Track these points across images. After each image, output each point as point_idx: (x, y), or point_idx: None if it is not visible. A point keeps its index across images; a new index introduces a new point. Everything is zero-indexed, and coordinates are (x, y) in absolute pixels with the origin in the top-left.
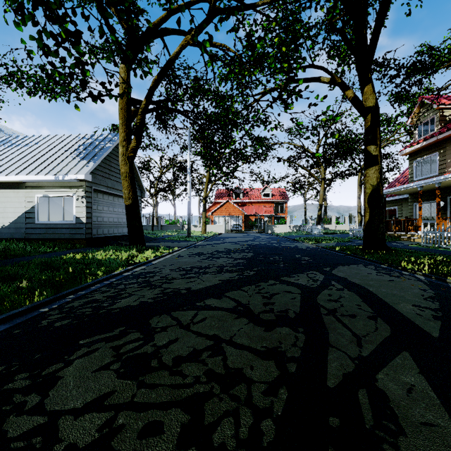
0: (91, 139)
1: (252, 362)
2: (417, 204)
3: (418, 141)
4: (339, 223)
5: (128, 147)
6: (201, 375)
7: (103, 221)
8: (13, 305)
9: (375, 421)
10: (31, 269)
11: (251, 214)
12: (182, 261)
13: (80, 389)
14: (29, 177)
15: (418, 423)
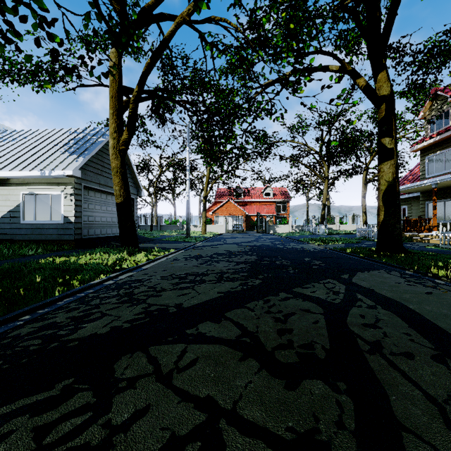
0: (83, 134)
1: None
2: (429, 202)
3: (430, 136)
4: (343, 223)
5: (119, 140)
6: None
7: (95, 221)
8: None
9: None
10: None
11: (252, 214)
12: (176, 266)
13: None
14: (13, 173)
15: None
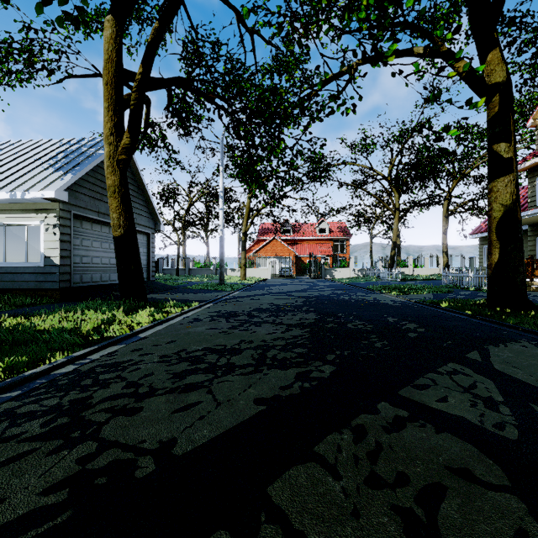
0: (78, 145)
1: None
2: None
3: None
4: (417, 266)
5: (118, 146)
6: None
7: (92, 263)
8: None
9: None
10: None
11: (303, 255)
12: (193, 333)
13: None
14: None
15: None
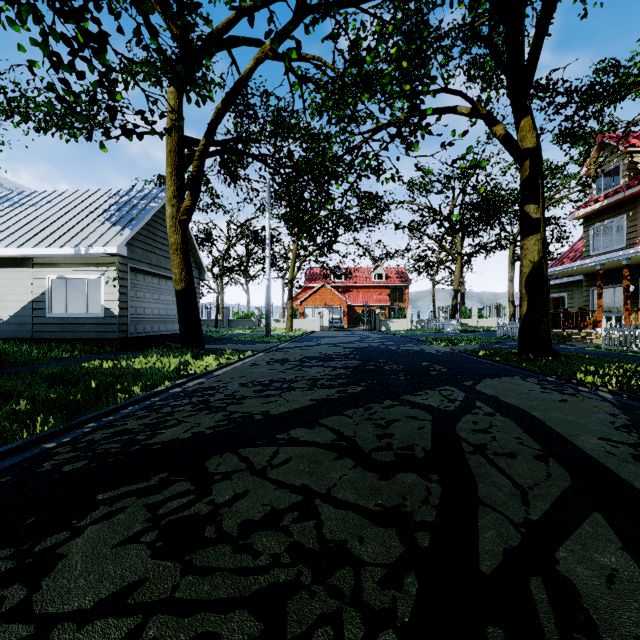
0: (128, 196)
1: (362, 530)
2: (595, 289)
3: (596, 199)
4: (482, 317)
5: (180, 207)
6: (282, 553)
7: (144, 314)
8: (2, 438)
9: (562, 633)
10: (36, 383)
11: (356, 304)
12: (257, 372)
13: (92, 576)
14: (37, 250)
15: (630, 637)
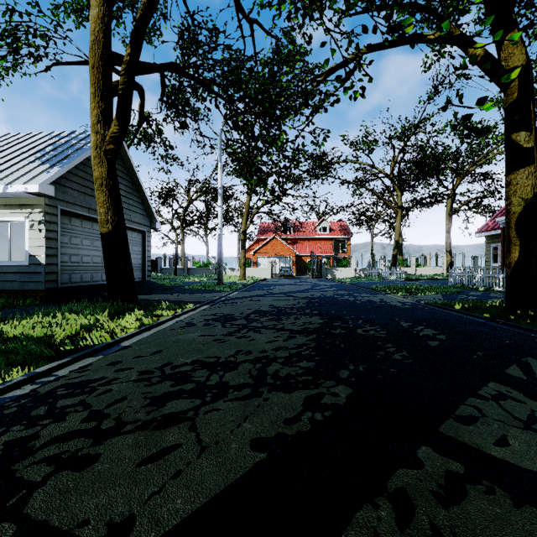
0: (68, 138)
1: None
2: None
3: None
4: (420, 266)
5: (106, 135)
6: None
7: (81, 262)
8: None
9: None
10: None
11: (304, 254)
12: (184, 341)
13: None
14: None
15: None
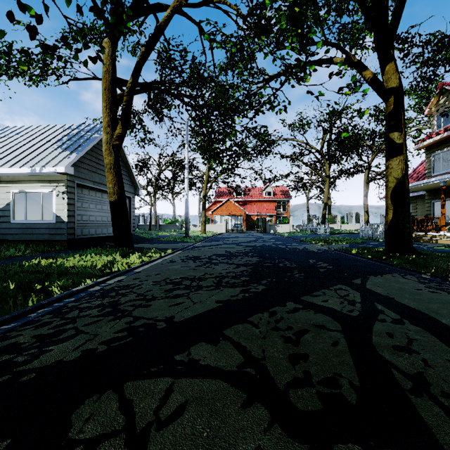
0: (78, 130)
1: None
2: (436, 201)
3: (437, 132)
4: (344, 223)
5: (113, 134)
6: None
7: (89, 220)
8: None
9: None
10: None
11: (252, 213)
12: (172, 269)
13: None
14: (2, 169)
15: None
